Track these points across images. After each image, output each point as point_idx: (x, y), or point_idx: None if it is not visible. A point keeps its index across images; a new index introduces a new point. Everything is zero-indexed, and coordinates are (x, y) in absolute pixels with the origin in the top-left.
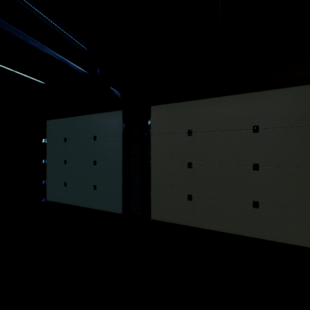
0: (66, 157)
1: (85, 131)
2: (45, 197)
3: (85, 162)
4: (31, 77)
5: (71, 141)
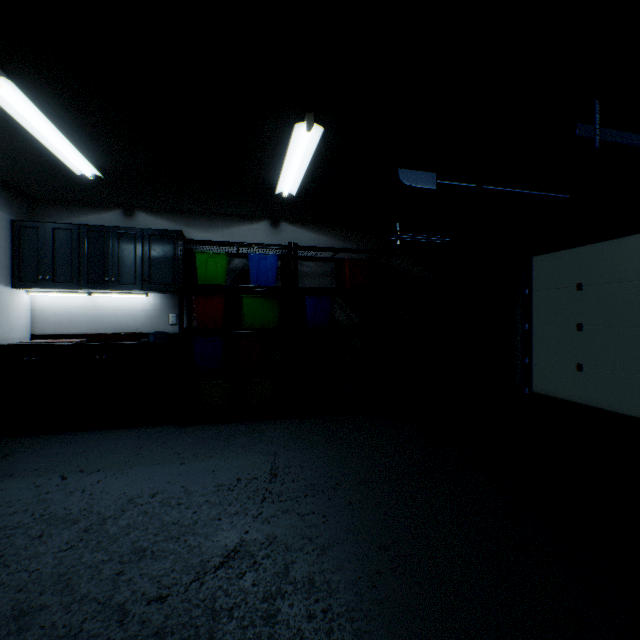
0: (579, 319)
1: (635, 265)
2: (528, 385)
3: (638, 328)
4: (554, 194)
5: (595, 288)
